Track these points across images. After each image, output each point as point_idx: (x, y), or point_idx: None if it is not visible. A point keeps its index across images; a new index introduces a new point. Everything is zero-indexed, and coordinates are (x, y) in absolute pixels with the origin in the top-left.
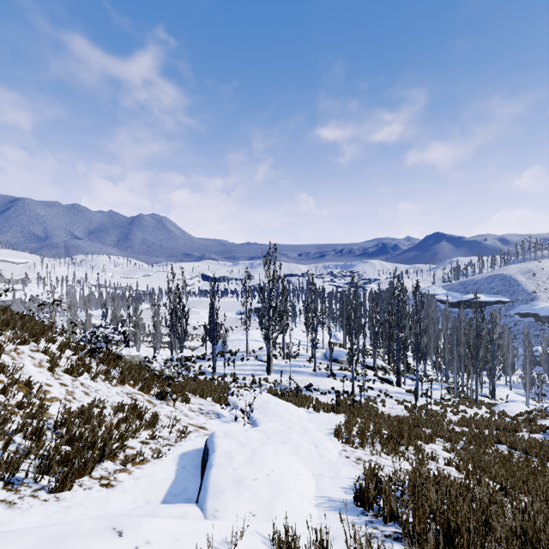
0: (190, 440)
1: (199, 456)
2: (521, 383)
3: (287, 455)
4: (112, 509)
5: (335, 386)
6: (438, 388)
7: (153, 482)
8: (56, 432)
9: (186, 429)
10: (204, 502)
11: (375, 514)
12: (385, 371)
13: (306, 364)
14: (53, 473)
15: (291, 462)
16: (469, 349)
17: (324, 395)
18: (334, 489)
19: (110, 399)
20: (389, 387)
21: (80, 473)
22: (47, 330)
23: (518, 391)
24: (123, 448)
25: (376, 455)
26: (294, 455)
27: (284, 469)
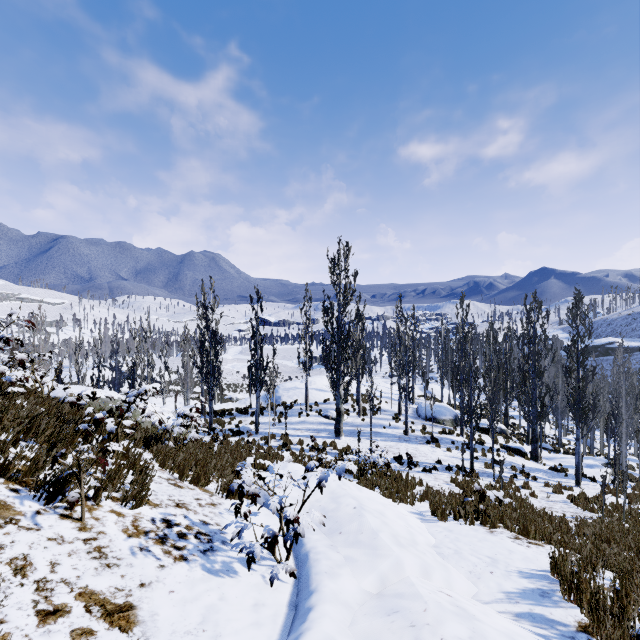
0: None
1: None
2: None
3: None
4: None
5: (441, 458)
6: (597, 464)
7: None
8: None
9: None
10: None
11: None
12: (506, 437)
13: (392, 423)
14: None
15: None
16: None
17: (428, 472)
18: None
19: None
20: (523, 461)
21: None
22: None
23: None
24: None
25: None
26: None
27: None
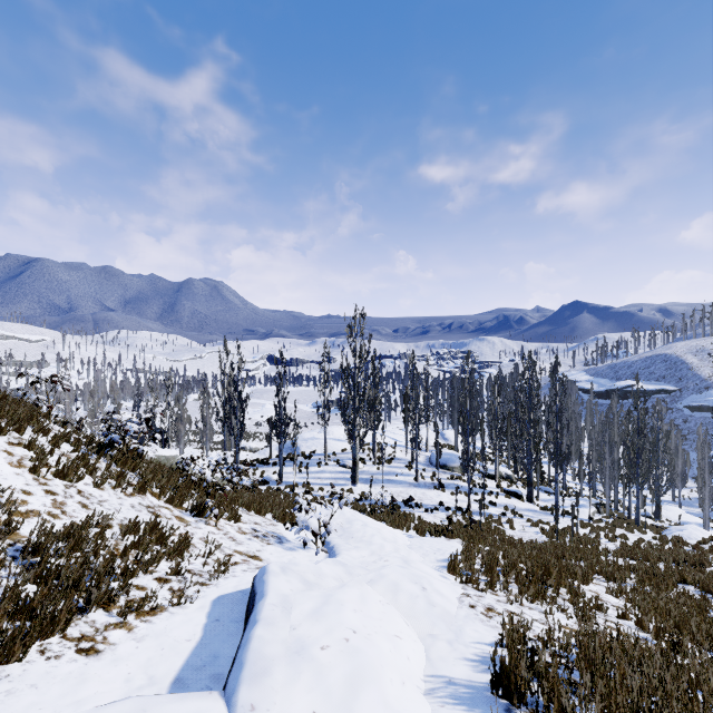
0: (233, 576)
1: (243, 602)
2: (693, 498)
3: (379, 604)
4: (88, 695)
5: (445, 501)
6: (584, 504)
7: (166, 645)
8: (23, 564)
9: (229, 559)
10: (234, 690)
11: (530, 712)
12: (511, 482)
13: (405, 471)
14: (1, 631)
15: (384, 616)
16: (628, 452)
17: (430, 512)
18: (455, 662)
19: (119, 514)
20: (518, 502)
21: (44, 631)
22: (38, 417)
23: (690, 510)
24: (125, 589)
25: (514, 602)
26: (390, 604)
27: (373, 629)
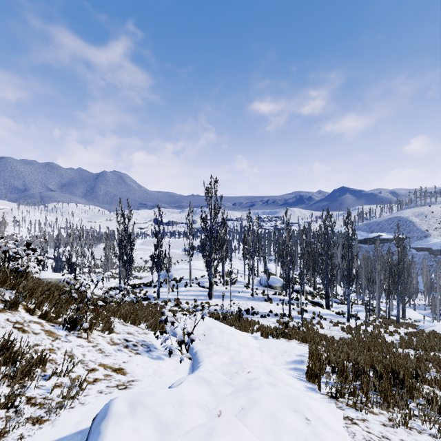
0: (81, 405)
1: None
2: (421, 304)
3: None
4: None
5: (273, 309)
6: (362, 310)
7: None
8: None
9: (84, 380)
10: None
11: None
12: (313, 296)
13: (244, 289)
14: None
15: None
16: (392, 274)
17: (264, 317)
18: None
19: None
20: (320, 309)
21: None
22: None
23: (420, 312)
24: None
25: (401, 425)
26: None
27: None
